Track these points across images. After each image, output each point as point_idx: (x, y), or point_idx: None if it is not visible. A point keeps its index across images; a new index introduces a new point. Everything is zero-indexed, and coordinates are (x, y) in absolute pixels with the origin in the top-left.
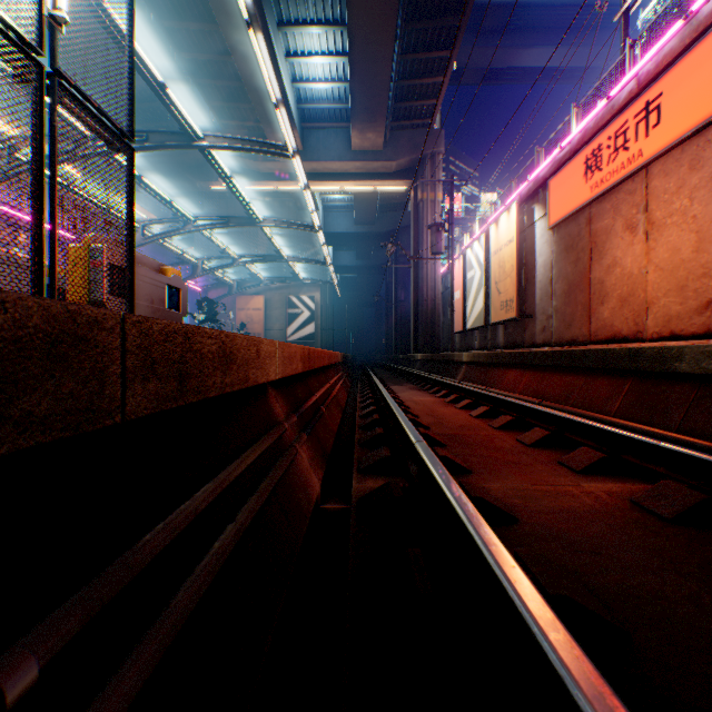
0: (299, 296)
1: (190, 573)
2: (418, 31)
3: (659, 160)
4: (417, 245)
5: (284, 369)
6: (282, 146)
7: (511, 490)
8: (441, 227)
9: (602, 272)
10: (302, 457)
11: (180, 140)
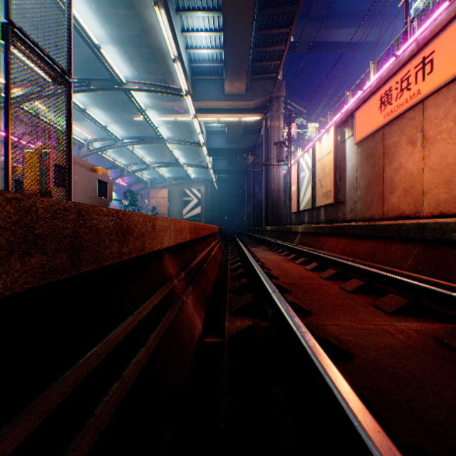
0: (191, 189)
1: (61, 454)
2: (268, 15)
3: (431, 96)
4: (267, 156)
5: (175, 239)
6: (178, 89)
7: (343, 328)
8: (283, 144)
9: (392, 172)
10: (188, 304)
11: (111, 85)
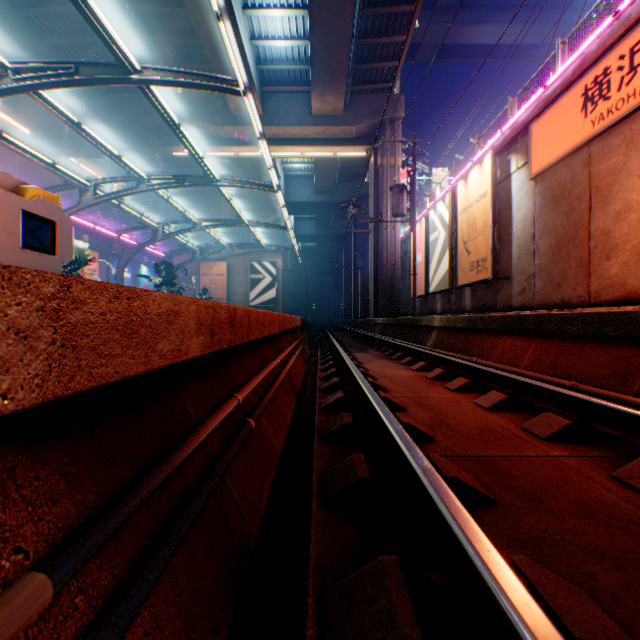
0: (261, 262)
1: None
2: None
3: None
4: (377, 210)
5: (72, 367)
6: (231, 80)
7: None
8: (403, 188)
9: (608, 220)
10: None
11: (115, 74)
